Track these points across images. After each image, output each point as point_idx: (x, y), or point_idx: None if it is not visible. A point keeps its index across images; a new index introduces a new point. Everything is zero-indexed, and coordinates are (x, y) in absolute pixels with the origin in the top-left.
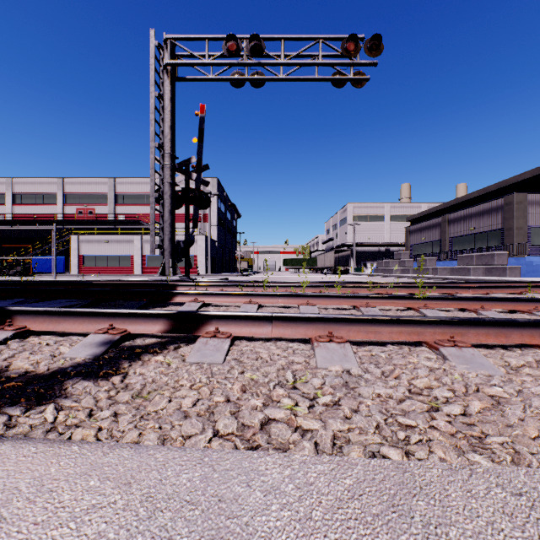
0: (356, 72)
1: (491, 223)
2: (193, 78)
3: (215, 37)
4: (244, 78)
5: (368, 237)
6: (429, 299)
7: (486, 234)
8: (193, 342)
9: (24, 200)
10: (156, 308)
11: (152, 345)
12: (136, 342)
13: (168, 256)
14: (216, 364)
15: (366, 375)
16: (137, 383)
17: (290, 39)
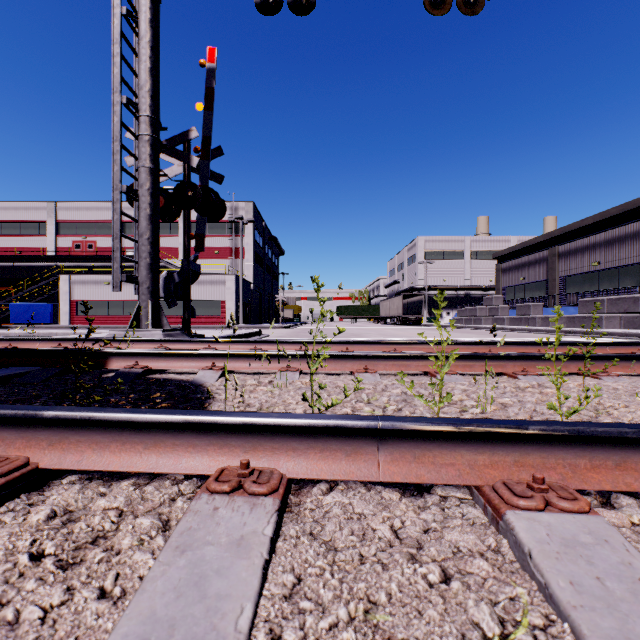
0: None
1: (625, 255)
2: None
3: None
4: None
5: (443, 279)
6: None
7: (617, 270)
8: None
9: (6, 230)
10: None
11: None
12: None
13: (145, 294)
14: None
15: None
16: None
17: None
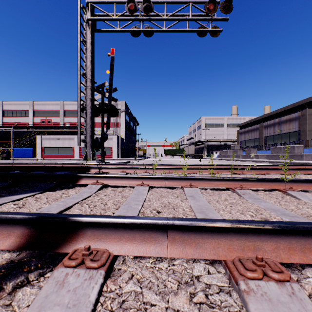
0: (213, 26)
1: (291, 127)
2: (106, 30)
3: (120, 1)
4: (139, 29)
5: (214, 136)
6: (291, 181)
7: (288, 134)
8: (58, 260)
9: (10, 114)
10: (63, 189)
11: None
12: None
13: (89, 147)
14: None
15: None
16: None
17: (170, 2)
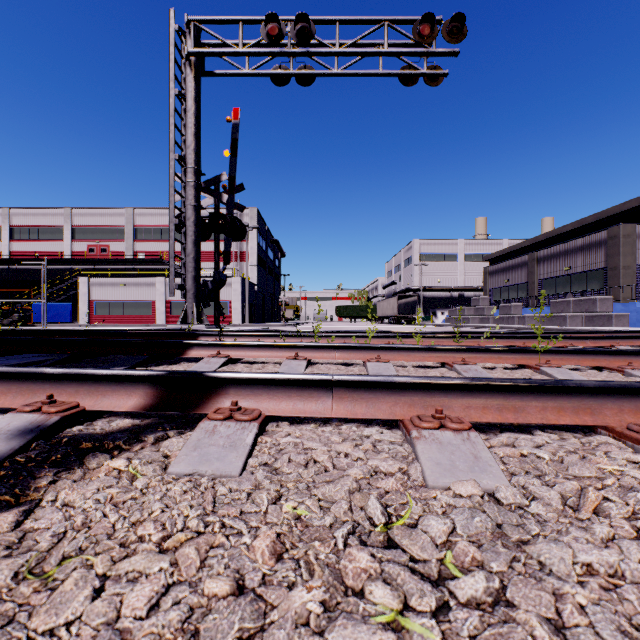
0: (430, 66)
1: (591, 261)
2: (224, 73)
3: (251, 19)
4: (288, 72)
5: (438, 280)
6: (550, 352)
7: (585, 274)
8: (195, 425)
9: (24, 235)
10: (161, 366)
11: (115, 434)
12: (93, 426)
13: (191, 298)
14: (226, 478)
15: (534, 505)
16: (47, 531)
17: (347, 21)
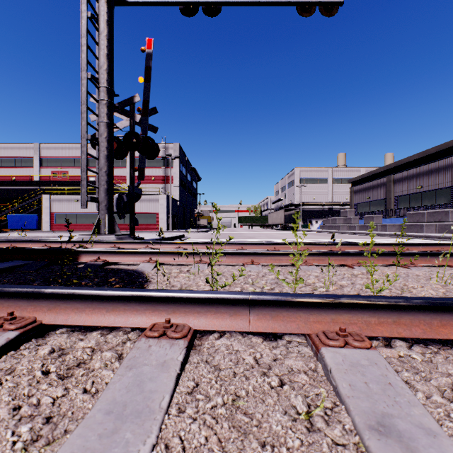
0: None
1: (440, 181)
2: (136, 2)
3: None
4: (195, 1)
5: (313, 197)
6: None
7: (434, 192)
8: None
9: (4, 163)
10: None
11: None
12: None
13: (103, 210)
14: None
15: None
16: None
17: None
